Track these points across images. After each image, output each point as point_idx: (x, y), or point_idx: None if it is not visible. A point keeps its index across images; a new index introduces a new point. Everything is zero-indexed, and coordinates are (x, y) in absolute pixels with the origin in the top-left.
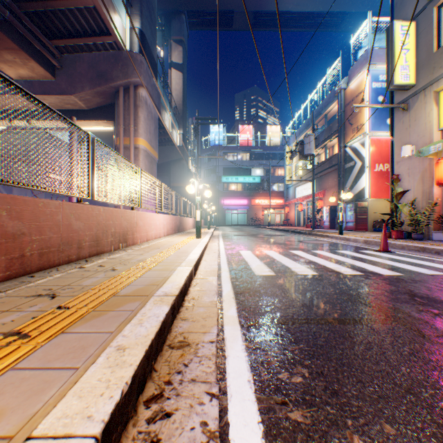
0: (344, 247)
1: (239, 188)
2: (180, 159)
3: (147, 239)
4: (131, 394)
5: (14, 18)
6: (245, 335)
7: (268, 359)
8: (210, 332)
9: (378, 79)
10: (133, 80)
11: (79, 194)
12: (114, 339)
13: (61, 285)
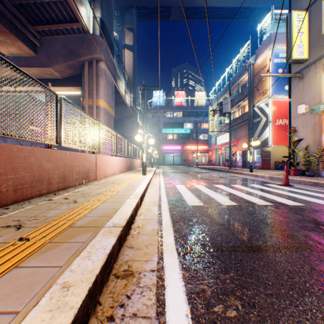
0: (254, 182)
1: (174, 137)
2: (131, 116)
3: (105, 176)
4: None
5: (5, 8)
6: (182, 263)
7: (203, 289)
8: (152, 260)
9: (278, 56)
10: (96, 56)
11: (49, 142)
12: (61, 275)
13: (28, 216)
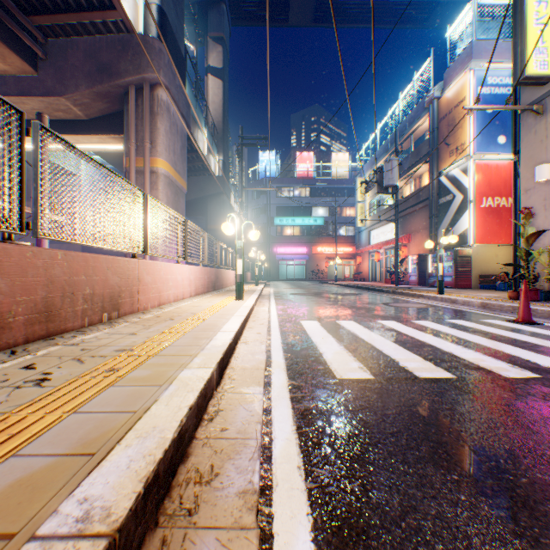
0: (456, 314)
1: (296, 233)
2: (219, 193)
3: (160, 303)
4: None
5: None
6: None
7: None
8: None
9: (486, 83)
10: (149, 76)
11: None
12: None
13: None
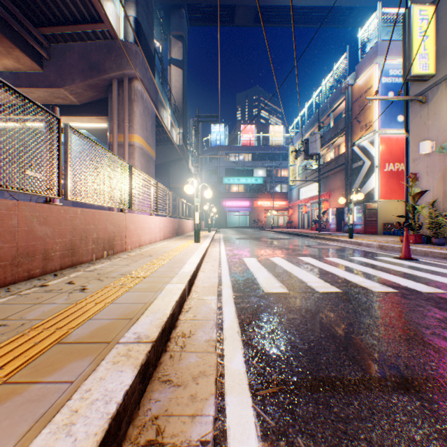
0: (358, 253)
1: (241, 189)
2: (180, 159)
3: (140, 245)
4: None
5: None
6: (260, 421)
7: None
8: (203, 415)
9: (388, 74)
10: (128, 72)
11: (45, 193)
12: None
13: None
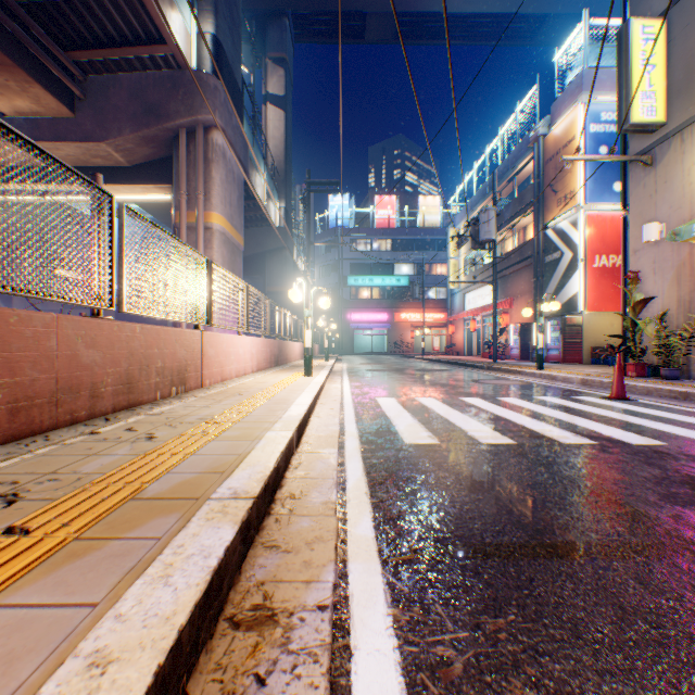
0: (549, 391)
1: (374, 295)
2: (281, 248)
3: (223, 379)
4: None
5: (5, 13)
6: (391, 587)
7: (445, 659)
8: (320, 581)
9: (599, 119)
10: (203, 118)
11: (93, 302)
12: (92, 629)
13: (39, 473)
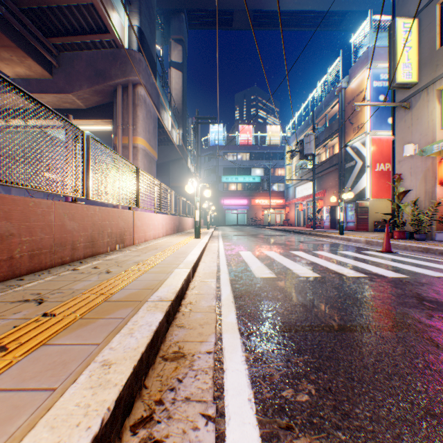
0: (345, 247)
1: (239, 188)
2: (179, 159)
3: (145, 240)
4: (115, 421)
5: (11, 15)
6: (245, 344)
7: (271, 373)
8: (208, 341)
9: (379, 78)
10: (132, 79)
11: (73, 194)
12: (100, 352)
13: (50, 289)
